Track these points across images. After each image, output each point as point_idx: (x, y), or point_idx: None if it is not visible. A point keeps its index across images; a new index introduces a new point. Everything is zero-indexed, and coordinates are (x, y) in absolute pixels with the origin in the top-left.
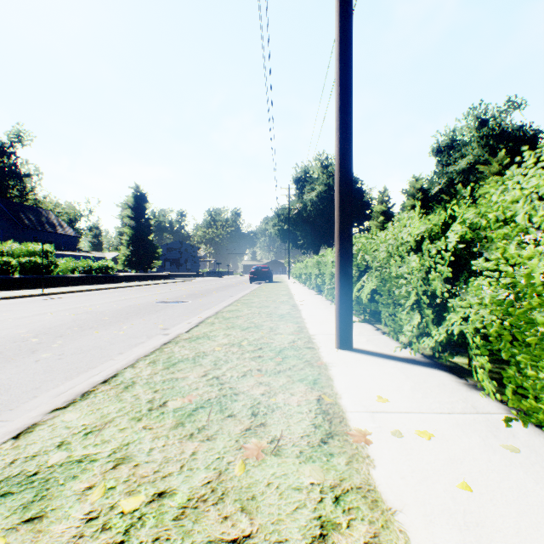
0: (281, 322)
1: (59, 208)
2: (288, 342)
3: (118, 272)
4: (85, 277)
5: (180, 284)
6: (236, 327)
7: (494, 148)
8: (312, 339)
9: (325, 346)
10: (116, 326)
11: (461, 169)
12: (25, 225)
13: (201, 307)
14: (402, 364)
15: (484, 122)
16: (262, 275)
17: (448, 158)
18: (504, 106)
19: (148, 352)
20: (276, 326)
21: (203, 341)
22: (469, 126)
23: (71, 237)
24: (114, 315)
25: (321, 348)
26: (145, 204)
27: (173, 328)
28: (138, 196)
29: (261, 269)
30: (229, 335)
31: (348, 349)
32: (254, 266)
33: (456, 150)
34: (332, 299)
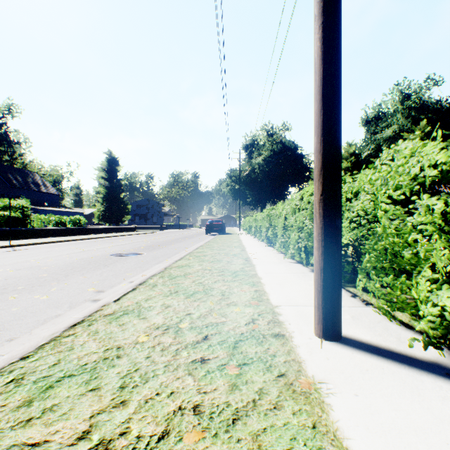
0: (235, 283)
1: (43, 171)
2: (245, 321)
3: (95, 225)
4: (58, 229)
5: (144, 235)
6: (180, 292)
7: (415, 118)
8: (277, 315)
9: (299, 331)
10: (44, 287)
11: (388, 137)
12: (13, 185)
13: (153, 260)
14: (448, 385)
15: (408, 96)
16: (216, 228)
17: (375, 128)
18: (424, 83)
19: (33, 347)
20: (229, 290)
21: (129, 319)
22: (394, 99)
23: (54, 195)
24: (55, 271)
25: (295, 337)
26: (117, 167)
27: (110, 290)
28: (110, 160)
29: (215, 222)
30: (168, 306)
31: (337, 340)
32: (209, 220)
33: (382, 120)
34: (286, 253)
